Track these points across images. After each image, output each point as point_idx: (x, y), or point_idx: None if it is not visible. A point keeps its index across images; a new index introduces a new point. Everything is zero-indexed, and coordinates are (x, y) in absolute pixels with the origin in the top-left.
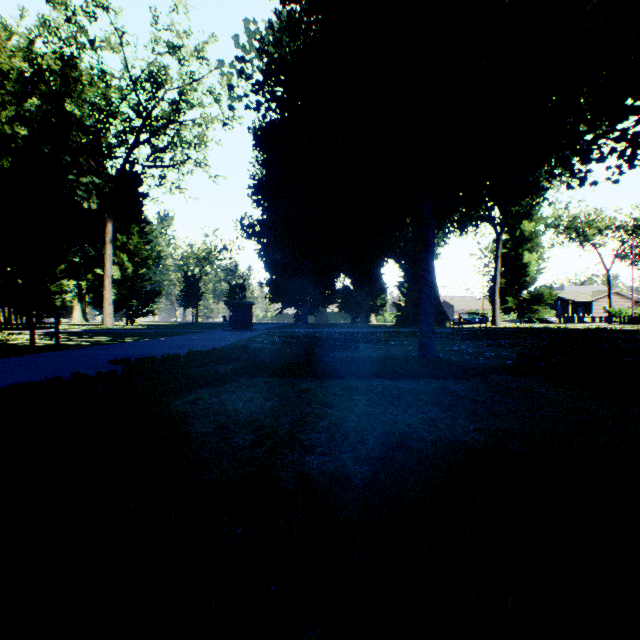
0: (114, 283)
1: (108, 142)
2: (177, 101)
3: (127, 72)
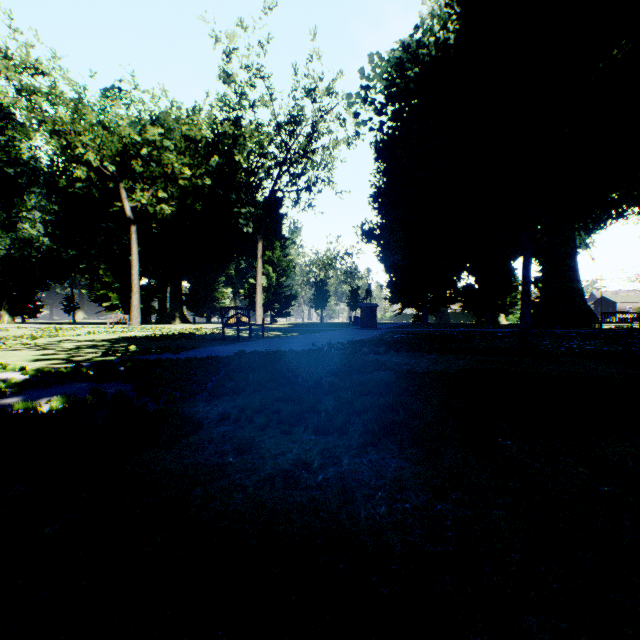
0: (262, 290)
1: (259, 177)
2: (311, 134)
3: (274, 120)
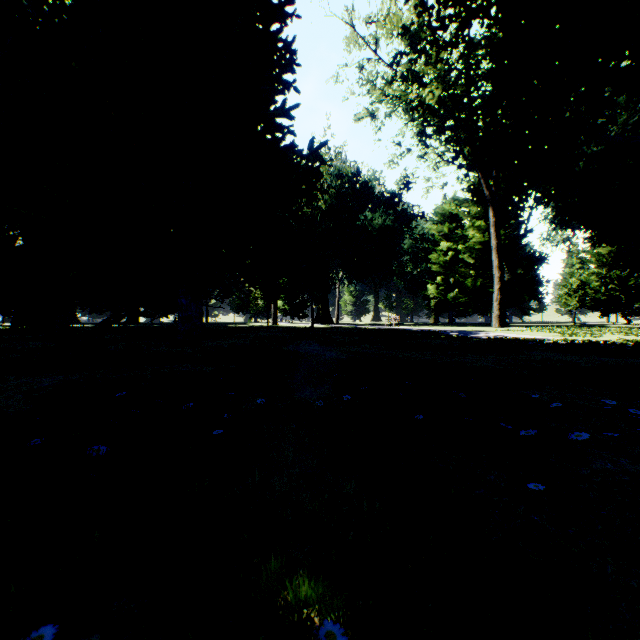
0: None
1: None
2: None
3: None
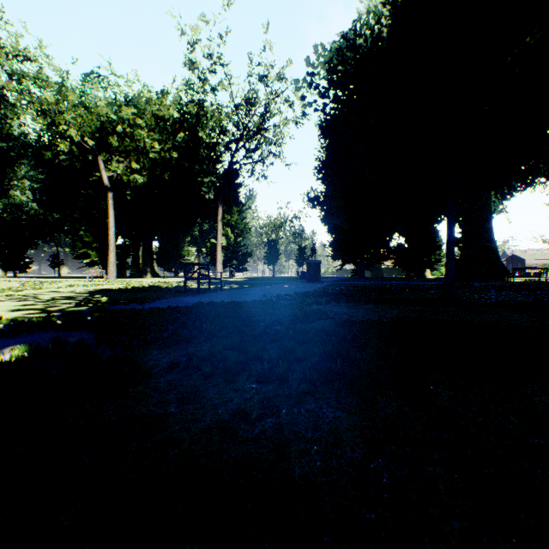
0: (222, 249)
1: (219, 151)
2: (264, 114)
3: (232, 102)
